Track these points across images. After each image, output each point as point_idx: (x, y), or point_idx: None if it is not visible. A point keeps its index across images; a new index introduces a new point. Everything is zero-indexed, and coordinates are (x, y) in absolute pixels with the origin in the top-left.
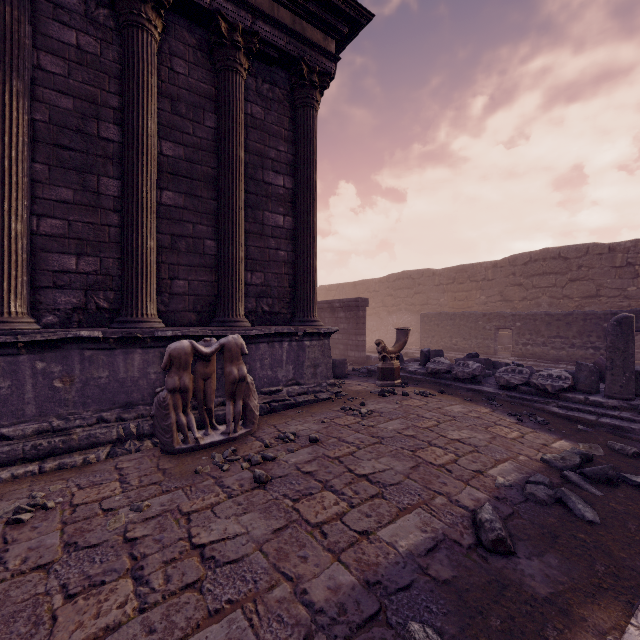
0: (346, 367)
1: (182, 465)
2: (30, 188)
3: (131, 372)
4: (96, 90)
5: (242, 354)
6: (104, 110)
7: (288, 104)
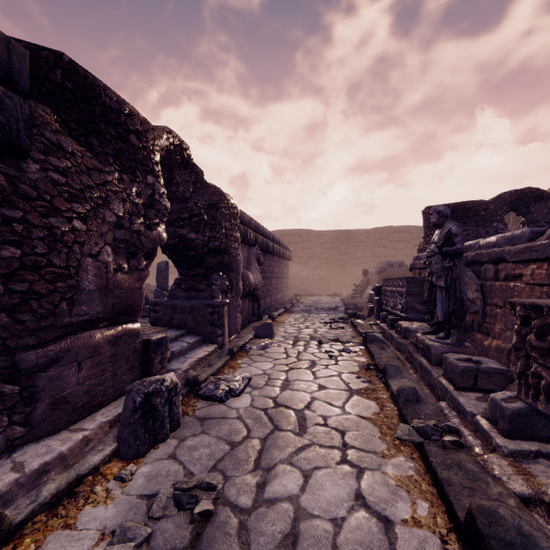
0: None
1: None
2: None
3: None
4: None
5: None
6: None
7: None
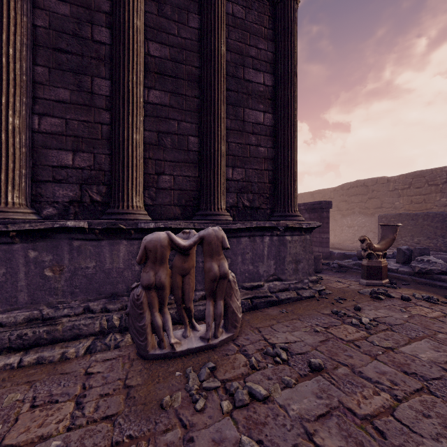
0: (320, 262)
1: (151, 383)
2: (31, 88)
3: (116, 263)
4: None
5: (223, 248)
6: (97, 15)
7: (268, 3)
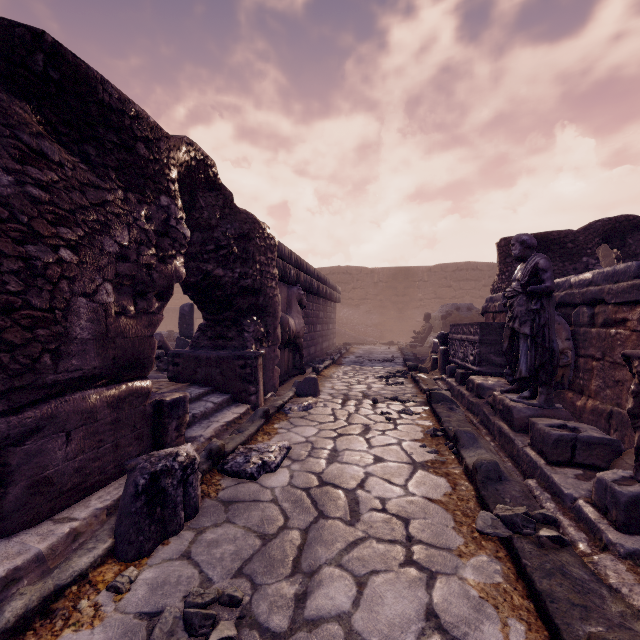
0: None
1: None
2: None
3: None
4: None
5: None
6: None
7: None
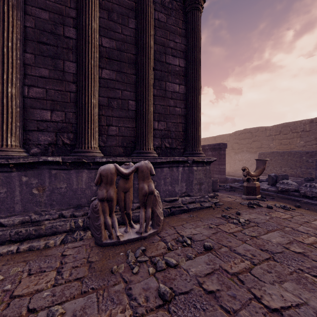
0: (217, 184)
1: (104, 260)
2: (23, 68)
3: (80, 185)
4: (62, 7)
5: (151, 174)
6: (67, 19)
7: (181, 11)
